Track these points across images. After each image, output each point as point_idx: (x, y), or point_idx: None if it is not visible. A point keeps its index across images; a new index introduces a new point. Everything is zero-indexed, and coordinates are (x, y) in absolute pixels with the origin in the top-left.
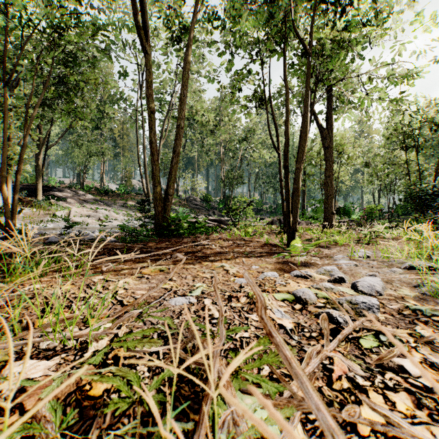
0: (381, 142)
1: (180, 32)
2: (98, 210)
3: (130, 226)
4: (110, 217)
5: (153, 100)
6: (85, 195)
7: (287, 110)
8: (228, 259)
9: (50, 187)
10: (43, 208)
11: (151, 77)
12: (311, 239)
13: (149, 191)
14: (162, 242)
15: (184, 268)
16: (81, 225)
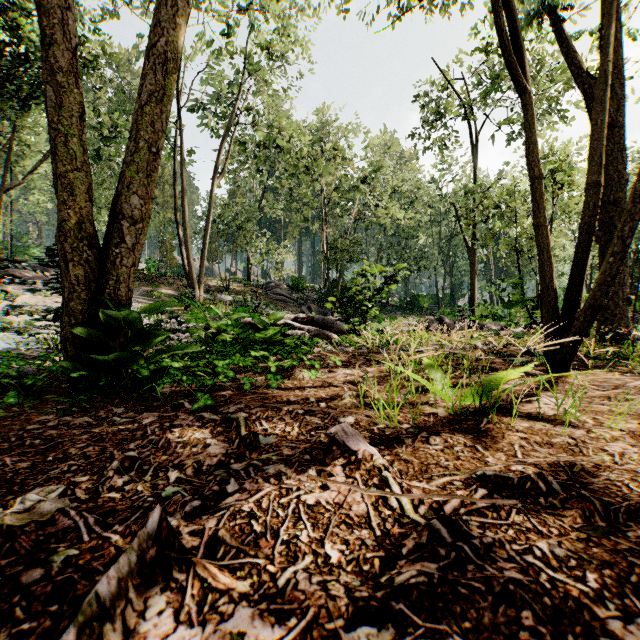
0: None
1: None
2: None
3: None
4: None
5: None
6: None
7: None
8: None
9: (16, 262)
10: None
11: None
12: None
13: (193, 269)
14: None
15: None
16: (11, 331)
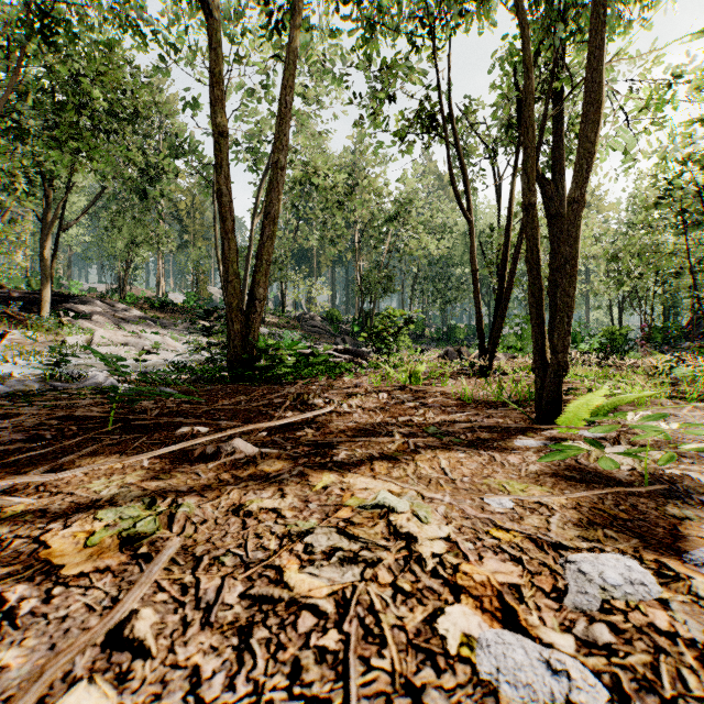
0: (623, 222)
1: (285, 17)
2: (143, 335)
3: (196, 361)
4: (164, 347)
5: (224, 111)
6: (126, 309)
7: (529, 70)
8: (392, 457)
9: (67, 296)
10: (46, 331)
11: (220, 66)
12: (572, 389)
13: None
14: (233, 395)
15: (236, 512)
16: None
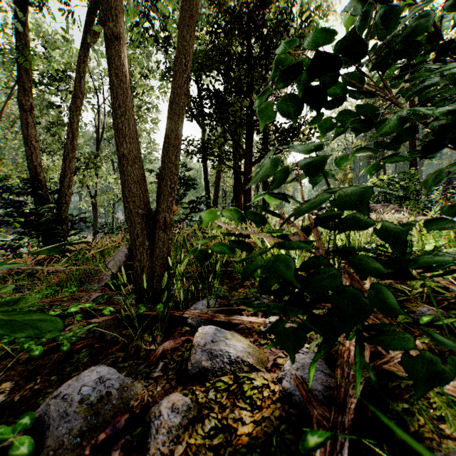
0: None
1: None
2: None
3: None
4: None
5: None
6: None
7: None
8: None
9: None
10: None
11: None
12: None
13: None
14: None
15: None
16: None
